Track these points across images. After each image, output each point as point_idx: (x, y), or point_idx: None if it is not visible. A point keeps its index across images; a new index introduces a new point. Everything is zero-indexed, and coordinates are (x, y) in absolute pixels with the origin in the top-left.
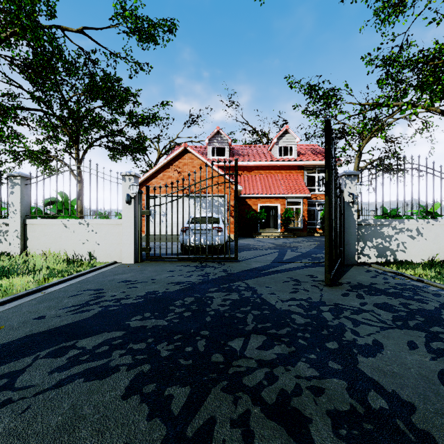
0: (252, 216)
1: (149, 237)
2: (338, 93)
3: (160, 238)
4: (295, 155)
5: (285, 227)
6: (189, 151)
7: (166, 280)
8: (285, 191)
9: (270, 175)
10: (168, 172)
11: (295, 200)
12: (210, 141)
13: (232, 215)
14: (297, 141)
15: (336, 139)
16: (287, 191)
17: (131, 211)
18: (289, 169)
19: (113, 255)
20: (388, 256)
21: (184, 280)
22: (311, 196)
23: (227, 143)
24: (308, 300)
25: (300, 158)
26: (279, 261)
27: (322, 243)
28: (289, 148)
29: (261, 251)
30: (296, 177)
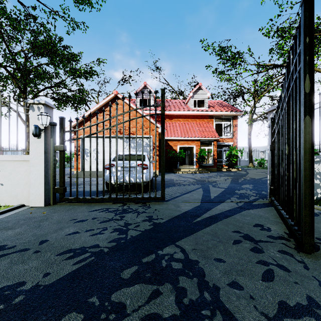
0: (173, 155)
1: (64, 176)
2: (242, 56)
3: (77, 176)
4: (207, 106)
5: (199, 164)
6: (120, 98)
7: (60, 244)
8: (199, 135)
9: (187, 123)
10: (100, 116)
11: (208, 142)
12: (139, 94)
13: (157, 154)
14: (208, 96)
15: (235, 97)
16: (201, 135)
17: (40, 145)
18: (202, 118)
19: (20, 197)
20: (318, 193)
21: (88, 243)
22: (219, 140)
23: (153, 96)
24: (319, 314)
25: (210, 109)
26: (209, 201)
27: (234, 178)
28: (202, 101)
29: (185, 187)
30: (207, 124)
